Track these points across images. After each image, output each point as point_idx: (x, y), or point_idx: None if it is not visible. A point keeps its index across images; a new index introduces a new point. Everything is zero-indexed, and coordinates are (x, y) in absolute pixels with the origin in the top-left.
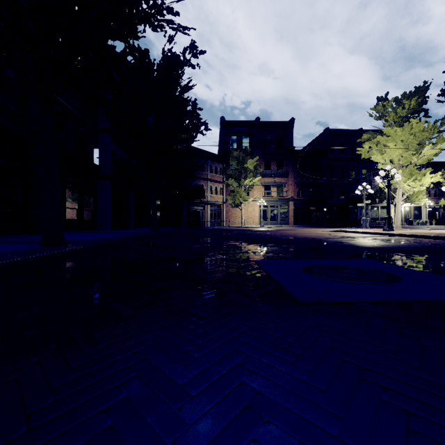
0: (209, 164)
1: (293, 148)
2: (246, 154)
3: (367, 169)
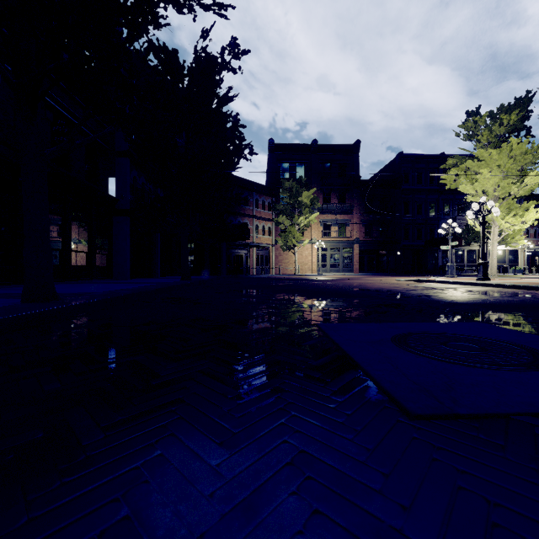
0: (255, 197)
1: (358, 177)
2: (301, 184)
3: (450, 203)
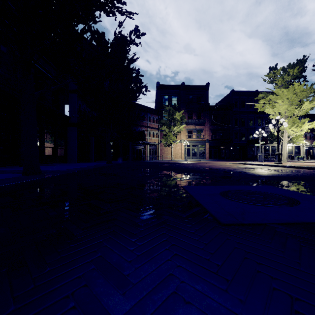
0: (148, 116)
1: (208, 104)
2: (175, 108)
3: (261, 119)
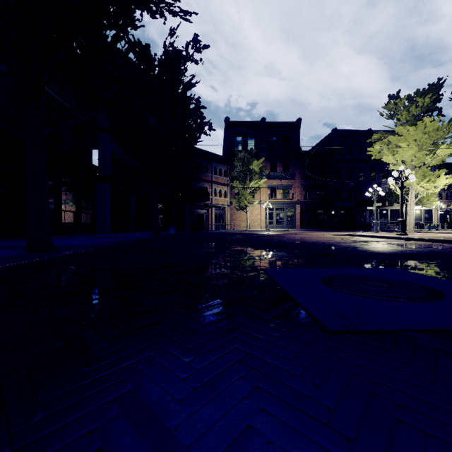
0: (213, 166)
1: (299, 149)
2: (251, 155)
3: (376, 171)
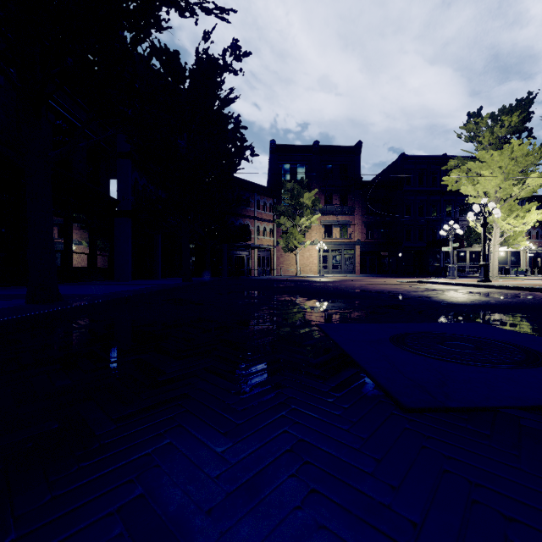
0: (256, 199)
1: (360, 179)
2: (302, 185)
3: (452, 204)
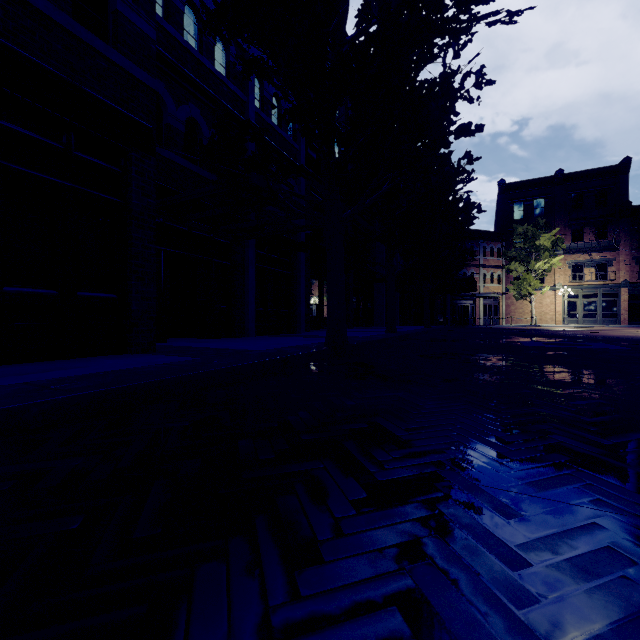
0: (482, 246)
1: (627, 204)
2: (538, 227)
3: None
